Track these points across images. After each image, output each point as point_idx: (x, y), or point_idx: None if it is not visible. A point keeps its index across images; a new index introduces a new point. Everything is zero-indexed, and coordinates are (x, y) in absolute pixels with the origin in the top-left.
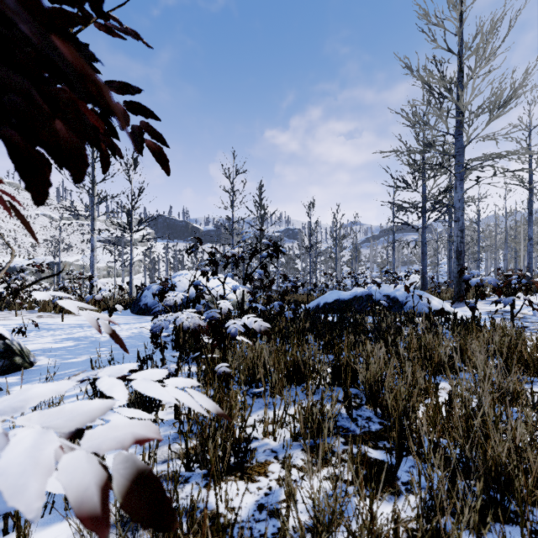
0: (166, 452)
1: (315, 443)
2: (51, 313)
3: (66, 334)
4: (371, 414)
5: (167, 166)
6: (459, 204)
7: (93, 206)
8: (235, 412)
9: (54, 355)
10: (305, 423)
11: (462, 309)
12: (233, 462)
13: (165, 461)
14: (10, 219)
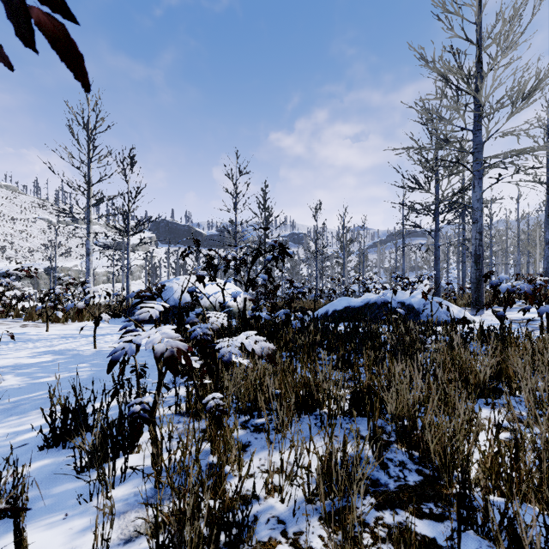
0: (133, 523)
1: (341, 520)
2: (38, 321)
3: (47, 346)
4: (405, 458)
5: (82, 70)
6: (477, 204)
7: (89, 208)
8: (231, 456)
9: (24, 373)
10: (323, 478)
11: (482, 317)
12: (223, 542)
13: (128, 539)
14: (6, 223)
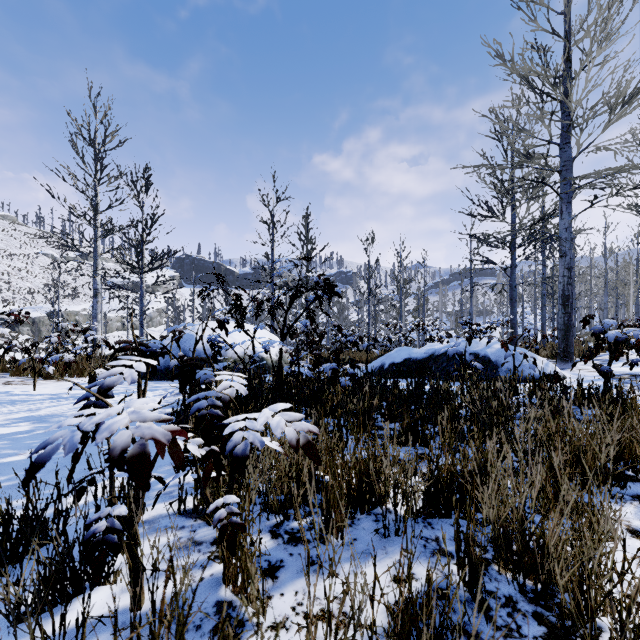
0: None
1: None
2: (28, 377)
3: (28, 410)
4: (513, 590)
5: None
6: (566, 234)
7: (96, 240)
8: (251, 592)
9: None
10: None
11: (572, 372)
12: None
13: None
14: (3, 260)
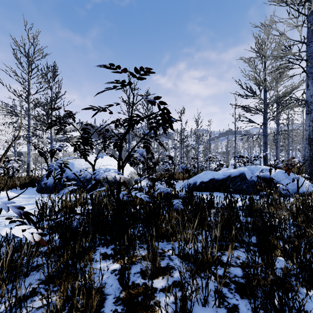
0: None
1: None
2: None
3: None
4: None
5: None
6: (311, 99)
7: (29, 110)
8: None
9: None
10: None
11: None
12: None
13: None
14: None
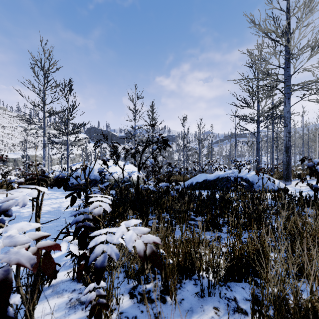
0: None
1: None
2: (5, 189)
3: None
4: None
5: None
6: (287, 115)
7: (45, 118)
8: None
9: None
10: None
11: (291, 186)
12: None
13: None
14: None
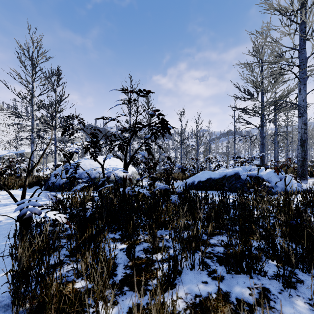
0: None
1: None
2: None
3: None
4: None
5: None
6: (303, 103)
7: (33, 112)
8: None
9: None
10: None
11: (310, 186)
12: None
13: None
14: None
